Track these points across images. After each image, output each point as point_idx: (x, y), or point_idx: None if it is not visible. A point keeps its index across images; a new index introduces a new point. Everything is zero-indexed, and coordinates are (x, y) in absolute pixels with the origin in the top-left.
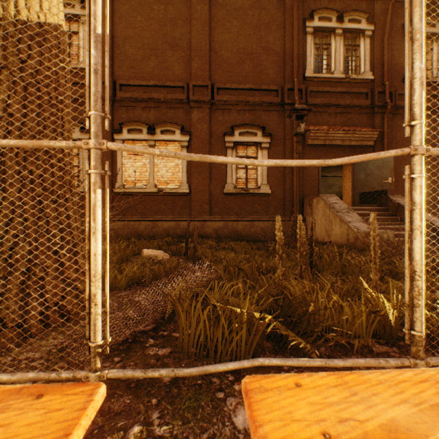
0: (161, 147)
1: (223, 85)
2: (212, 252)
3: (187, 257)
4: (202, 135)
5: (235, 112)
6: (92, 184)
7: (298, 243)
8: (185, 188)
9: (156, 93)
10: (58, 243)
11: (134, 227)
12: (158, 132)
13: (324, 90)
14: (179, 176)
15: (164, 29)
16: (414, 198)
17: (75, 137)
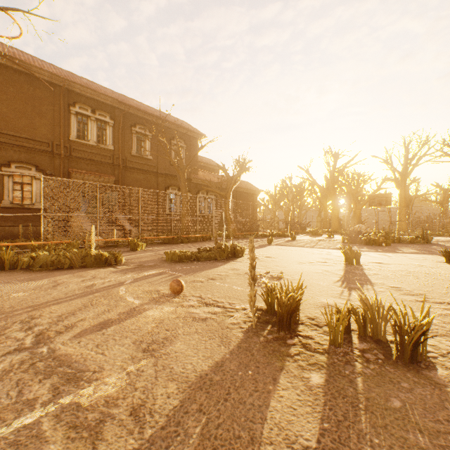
0: None
1: (0, 130)
2: None
3: None
4: None
5: (13, 151)
6: None
7: (31, 232)
8: None
9: None
10: None
11: None
12: None
13: (83, 150)
14: None
15: None
16: (42, 222)
17: None
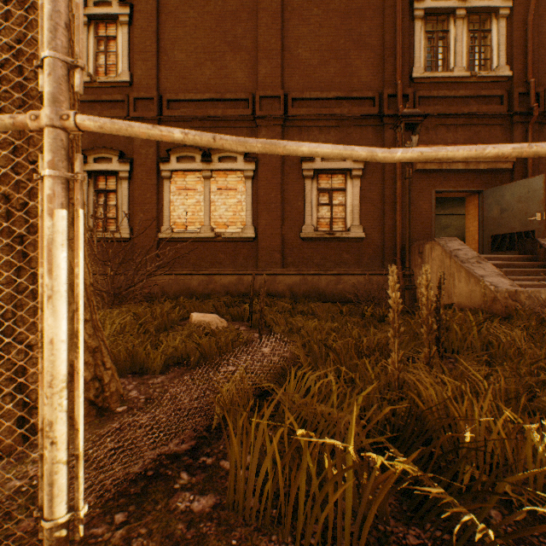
0: (219, 178)
1: (299, 94)
2: (285, 318)
3: (252, 324)
4: (271, 162)
5: (316, 130)
6: (47, 200)
7: (424, 309)
8: (250, 232)
9: (213, 109)
10: None
11: (184, 282)
12: (215, 159)
13: (439, 94)
14: (242, 216)
15: (223, 25)
16: None
17: (113, 169)
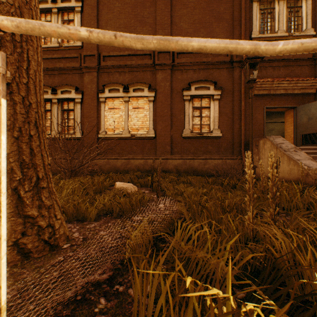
0: (133, 102)
1: None
2: (173, 185)
3: (152, 189)
4: (164, 91)
5: (191, 72)
6: None
7: (270, 182)
8: (152, 134)
9: (130, 60)
10: (18, 180)
11: (113, 164)
12: (131, 90)
13: None
14: (147, 124)
15: (136, 10)
16: None
17: (72, 97)
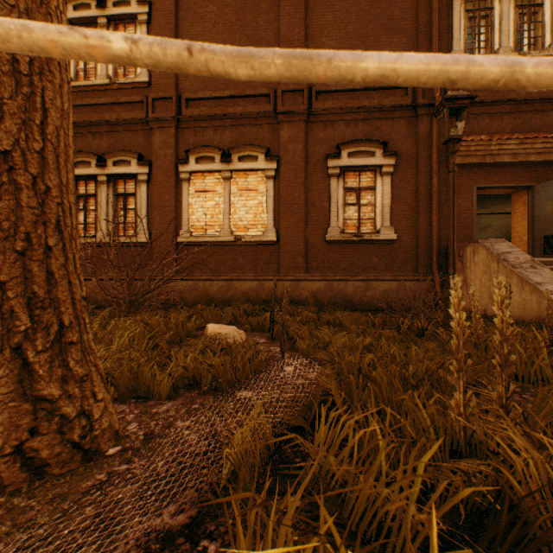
0: (239, 179)
1: (324, 87)
2: (310, 329)
3: (273, 336)
4: (294, 160)
5: (342, 125)
6: None
7: (497, 334)
8: (271, 235)
9: (233, 106)
10: (23, 331)
11: (203, 288)
12: (235, 158)
13: None
14: (263, 218)
15: (244, 18)
16: None
17: (131, 172)
